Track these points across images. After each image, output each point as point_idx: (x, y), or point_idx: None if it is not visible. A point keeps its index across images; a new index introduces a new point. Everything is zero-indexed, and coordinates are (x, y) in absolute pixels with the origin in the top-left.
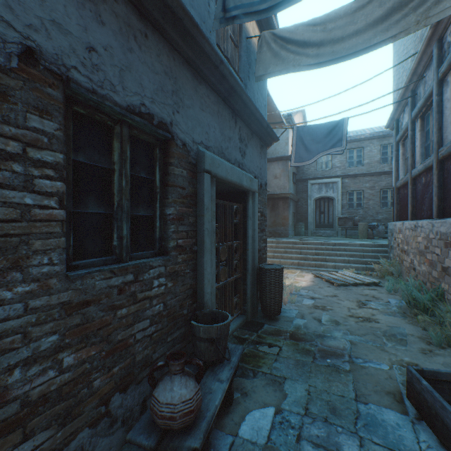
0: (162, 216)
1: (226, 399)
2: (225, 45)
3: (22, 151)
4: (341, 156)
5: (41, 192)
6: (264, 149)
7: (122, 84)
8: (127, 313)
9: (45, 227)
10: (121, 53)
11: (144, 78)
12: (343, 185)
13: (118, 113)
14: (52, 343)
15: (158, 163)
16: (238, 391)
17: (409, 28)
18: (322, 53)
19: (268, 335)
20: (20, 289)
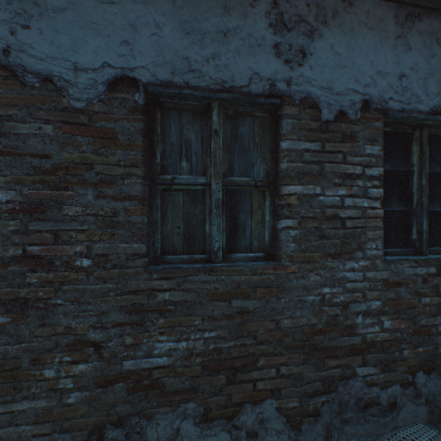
0: None
1: None
2: None
3: (362, 172)
4: None
5: (370, 198)
6: None
7: (425, 92)
8: (429, 303)
9: (373, 222)
10: (424, 64)
11: None
12: None
13: (419, 119)
14: (376, 306)
15: None
16: None
17: None
18: None
19: None
20: (360, 263)
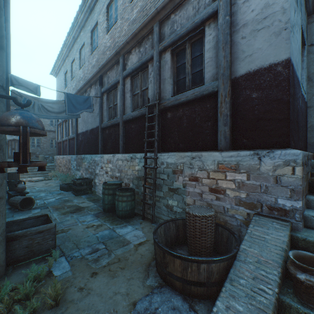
0: None
1: None
2: None
3: None
4: None
5: None
6: None
7: None
8: None
9: None
10: None
11: None
12: None
13: None
14: None
15: None
16: None
17: None
18: None
19: None
20: None
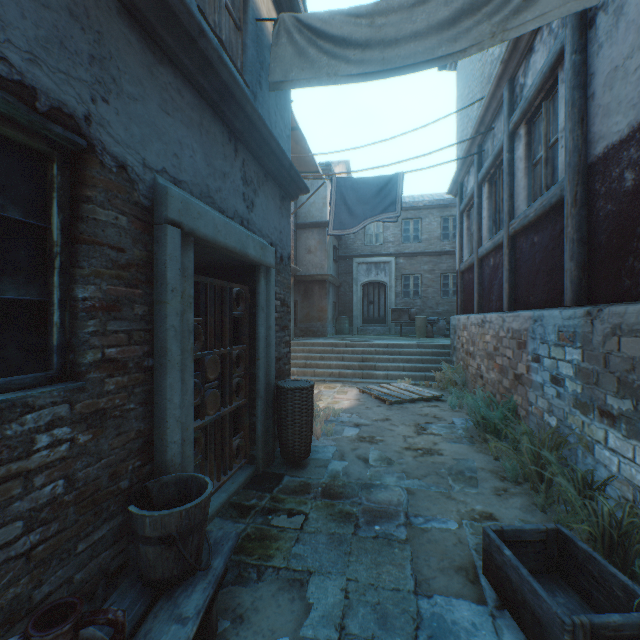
0: (68, 302)
1: None
2: (218, 17)
3: None
4: (395, 228)
5: None
6: (287, 202)
7: None
8: None
9: None
10: None
11: (7, 3)
12: (398, 267)
13: None
14: None
15: (56, 194)
16: (228, 615)
17: (483, 43)
18: (369, 60)
19: (288, 495)
20: None
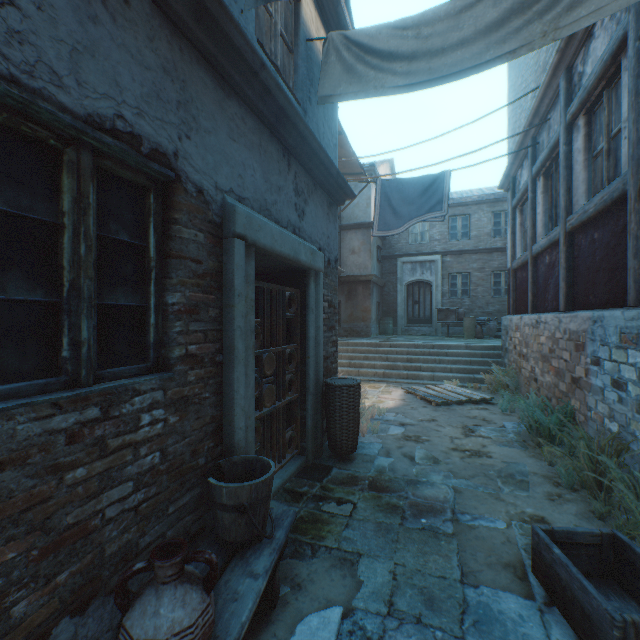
0: (160, 307)
1: (266, 599)
2: (273, 45)
3: None
4: (441, 226)
5: None
6: (334, 208)
7: (77, 76)
8: (88, 476)
9: None
10: (74, 21)
11: (123, 72)
12: (444, 265)
13: (68, 125)
14: None
15: (152, 218)
16: (287, 582)
17: (533, 42)
18: (415, 69)
19: (337, 486)
20: None
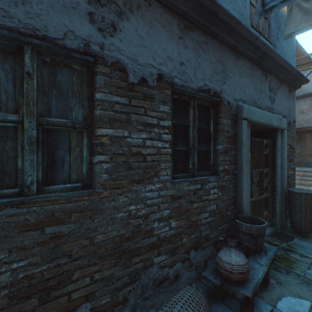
0: (214, 150)
1: (263, 280)
2: (257, 22)
3: (157, 123)
4: None
5: (163, 141)
6: (292, 92)
7: (195, 77)
8: (197, 207)
9: (165, 157)
10: (194, 60)
11: (206, 69)
12: None
13: (192, 93)
14: (167, 213)
15: (211, 117)
16: (272, 279)
17: None
18: None
19: (298, 247)
20: (157, 186)
